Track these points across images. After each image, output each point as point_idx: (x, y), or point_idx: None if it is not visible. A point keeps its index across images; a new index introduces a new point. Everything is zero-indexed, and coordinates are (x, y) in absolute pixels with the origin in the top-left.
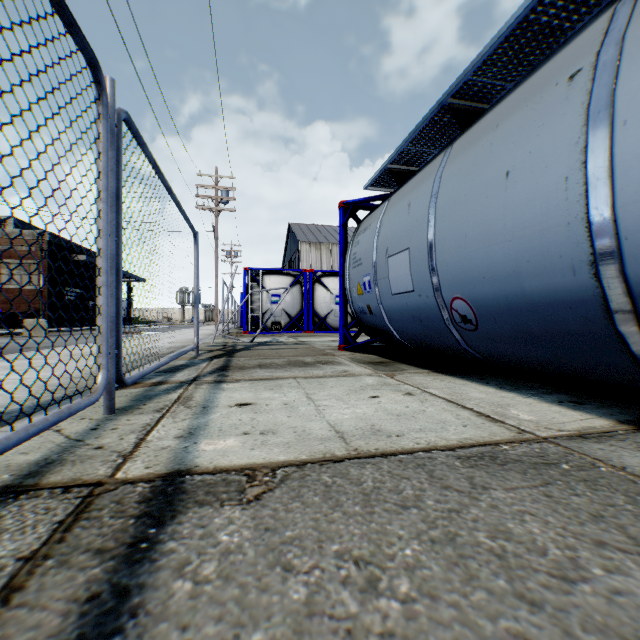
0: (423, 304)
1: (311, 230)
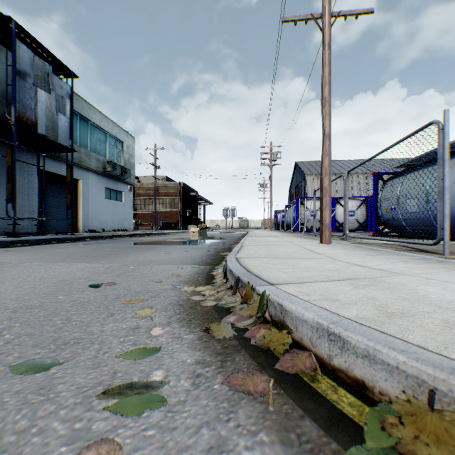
0: (422, 216)
1: (312, 165)
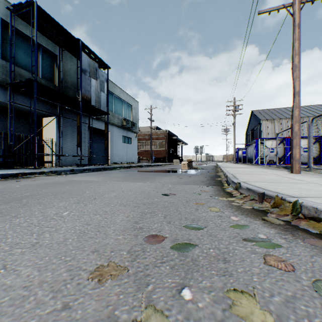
0: None
1: (266, 112)
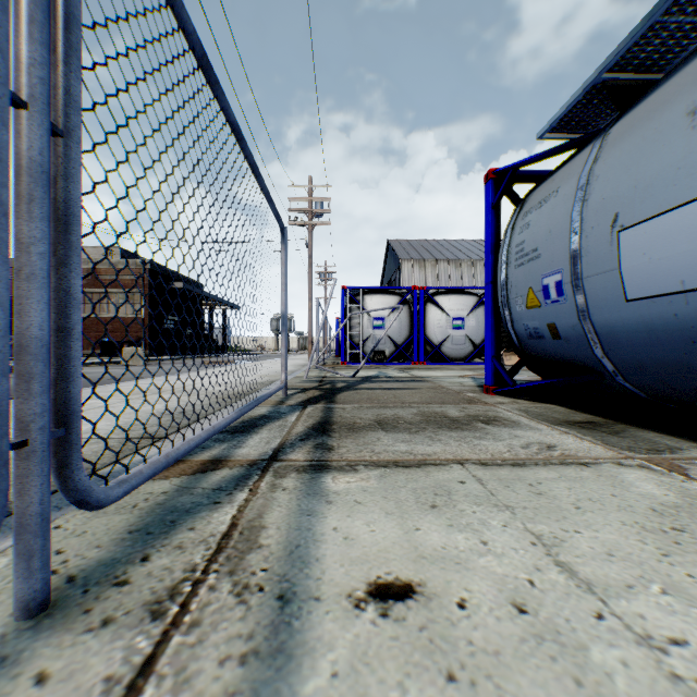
0: None
1: (413, 246)
